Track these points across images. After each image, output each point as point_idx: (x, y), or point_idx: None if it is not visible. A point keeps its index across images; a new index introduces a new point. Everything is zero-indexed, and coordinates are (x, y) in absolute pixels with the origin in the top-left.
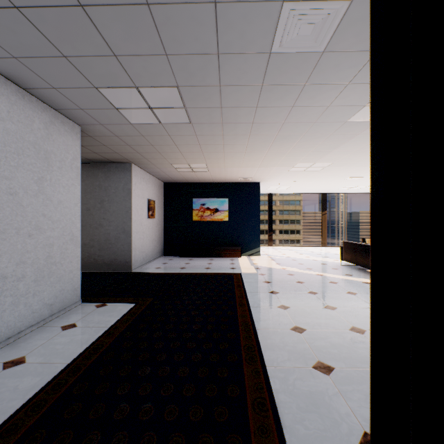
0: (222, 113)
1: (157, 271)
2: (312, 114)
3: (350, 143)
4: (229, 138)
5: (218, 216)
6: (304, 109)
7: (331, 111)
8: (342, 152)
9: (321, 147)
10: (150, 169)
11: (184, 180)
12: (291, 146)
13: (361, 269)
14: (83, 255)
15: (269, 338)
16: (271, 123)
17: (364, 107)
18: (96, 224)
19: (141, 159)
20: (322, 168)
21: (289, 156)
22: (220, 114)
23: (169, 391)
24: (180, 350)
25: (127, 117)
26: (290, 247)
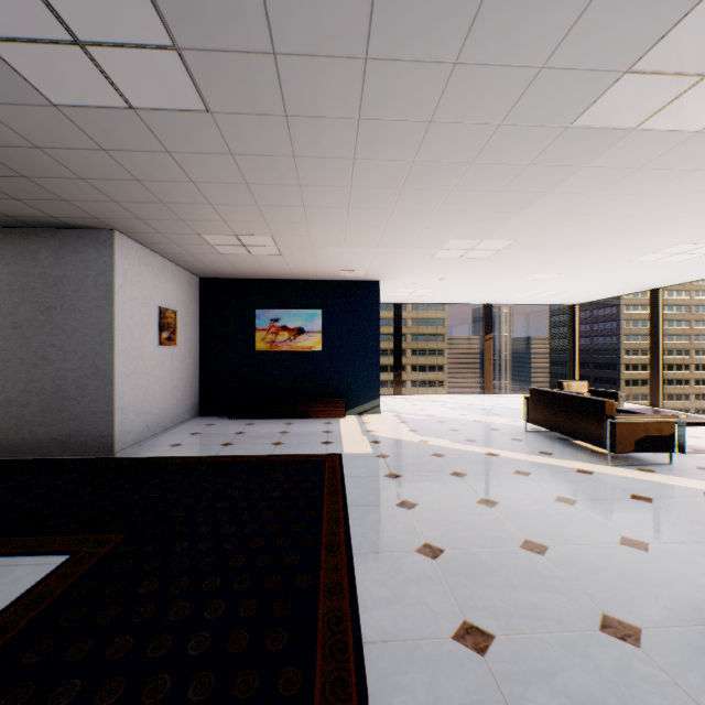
0: (280, 78)
1: (170, 454)
2: (498, 97)
3: (560, 192)
4: (311, 167)
5: (303, 341)
6: (481, 78)
7: (543, 87)
8: (538, 215)
9: (501, 201)
10: (160, 247)
11: (239, 274)
12: (441, 194)
13: (564, 439)
14: (5, 424)
15: (398, 688)
16: (402, 121)
17: (621, 80)
18: (34, 357)
19: (131, 219)
20: (493, 253)
21: (436, 222)
22: (277, 83)
23: None
24: None
25: (32, 78)
26: (431, 396)
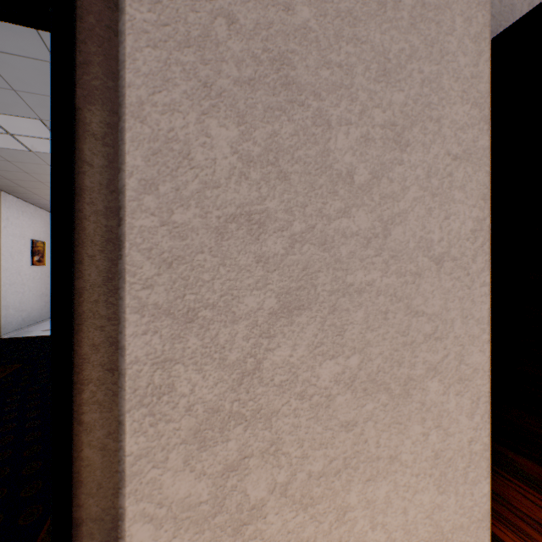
0: None
1: (43, 334)
2: None
3: None
4: None
5: None
6: None
7: None
8: None
9: None
10: (34, 200)
11: None
12: None
13: None
14: None
15: None
16: None
17: None
18: None
19: (16, 187)
20: None
21: None
22: None
23: (8, 441)
24: (39, 407)
25: None
26: None
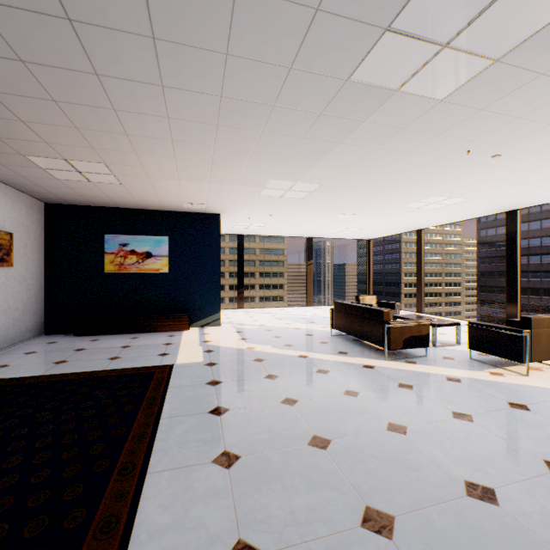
0: None
1: None
2: (284, 37)
3: (348, 143)
4: (120, 89)
5: (151, 264)
6: (265, 10)
7: (321, 33)
8: (335, 163)
9: (305, 147)
10: None
11: (86, 201)
12: (254, 135)
13: (358, 340)
14: None
15: None
16: (199, 49)
17: (383, 37)
18: None
19: None
20: (306, 195)
21: (255, 162)
22: None
23: None
24: None
25: None
26: (267, 309)
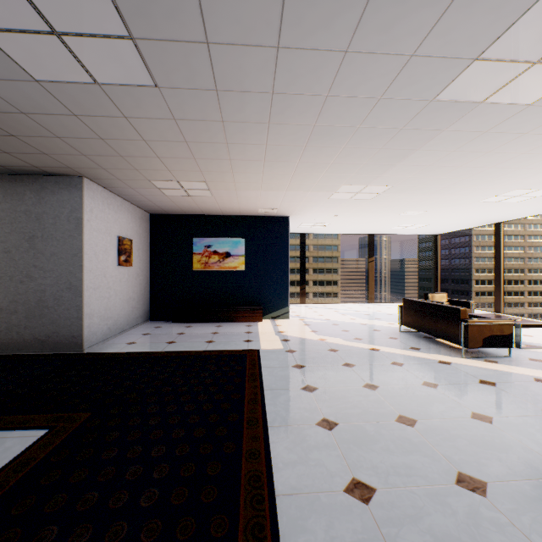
0: (212, 61)
1: (126, 350)
2: (379, 78)
3: (426, 149)
4: (235, 129)
5: (229, 263)
6: (366, 63)
7: (413, 70)
8: (409, 167)
9: (381, 156)
10: (119, 190)
11: (180, 211)
12: (335, 151)
13: (429, 338)
14: None
15: (302, 530)
16: (305, 95)
17: (472, 65)
18: (20, 275)
19: (96, 169)
20: (375, 196)
21: (332, 172)
22: (210, 65)
23: None
24: None
25: (19, 60)
26: (328, 304)
